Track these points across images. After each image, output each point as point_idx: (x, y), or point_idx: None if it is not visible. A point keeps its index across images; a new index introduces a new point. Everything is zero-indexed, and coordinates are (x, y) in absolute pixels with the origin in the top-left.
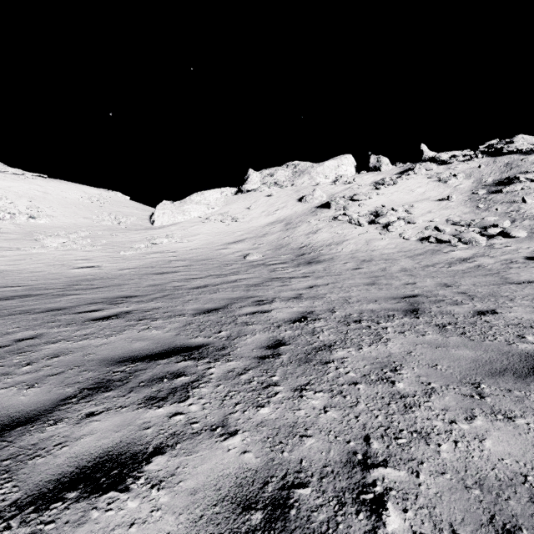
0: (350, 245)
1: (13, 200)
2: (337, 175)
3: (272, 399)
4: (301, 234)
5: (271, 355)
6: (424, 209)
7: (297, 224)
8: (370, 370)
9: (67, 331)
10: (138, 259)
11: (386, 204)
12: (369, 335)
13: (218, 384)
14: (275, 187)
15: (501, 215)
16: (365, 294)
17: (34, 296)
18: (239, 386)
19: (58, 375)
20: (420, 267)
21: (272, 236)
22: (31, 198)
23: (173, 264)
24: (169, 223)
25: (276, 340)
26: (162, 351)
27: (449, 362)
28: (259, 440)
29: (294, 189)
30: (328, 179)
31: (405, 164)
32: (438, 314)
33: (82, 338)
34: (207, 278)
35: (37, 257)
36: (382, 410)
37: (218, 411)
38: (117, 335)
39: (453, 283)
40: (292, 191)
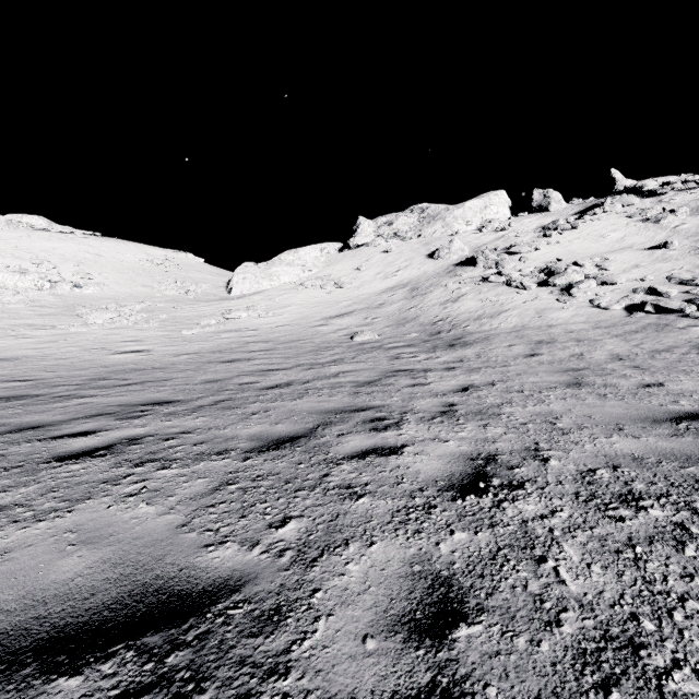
0: (512, 318)
1: (57, 265)
2: (484, 220)
3: None
4: (434, 304)
5: None
6: (626, 262)
7: (427, 288)
8: None
9: None
10: (204, 341)
11: (564, 257)
12: None
13: None
14: (395, 240)
15: None
16: (581, 409)
17: (27, 399)
18: None
19: None
20: (644, 353)
21: (391, 307)
22: (79, 263)
23: (250, 347)
24: (251, 291)
25: (432, 577)
26: (102, 613)
27: None
28: None
29: (422, 242)
30: (470, 226)
31: (586, 200)
32: None
33: None
34: (294, 369)
35: (74, 338)
36: None
37: None
38: (56, 517)
39: None
40: (419, 244)
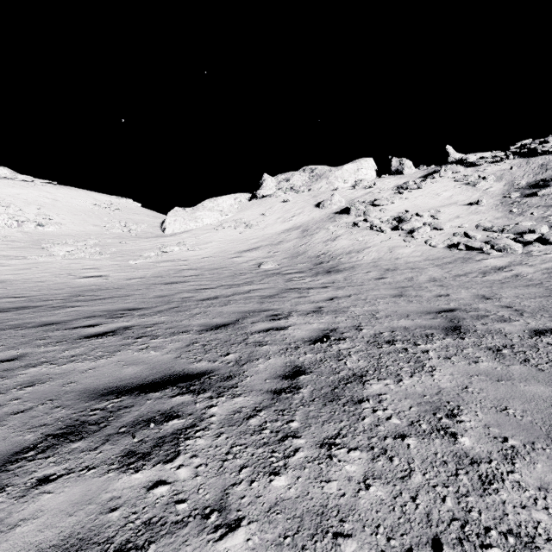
0: (372, 253)
1: (22, 208)
2: (357, 179)
3: (290, 460)
4: (319, 242)
5: (288, 389)
6: (451, 214)
7: (314, 230)
8: (418, 415)
9: (53, 351)
10: (148, 268)
11: (410, 209)
12: (407, 362)
13: (219, 432)
14: (291, 192)
15: (537, 220)
16: (393, 308)
17: (32, 308)
18: (246, 437)
19: (24, 412)
20: (450, 276)
21: (288, 244)
22: (40, 206)
23: (184, 273)
24: (181, 230)
25: (294, 366)
26: (156, 380)
27: (522, 404)
28: (271, 542)
29: (312, 195)
30: (347, 184)
31: (429, 167)
32: (486, 333)
33: (68, 360)
34: (218, 288)
35: (44, 266)
36: (449, 485)
37: (215, 481)
38: (108, 357)
39: (492, 295)
40: (309, 196)
